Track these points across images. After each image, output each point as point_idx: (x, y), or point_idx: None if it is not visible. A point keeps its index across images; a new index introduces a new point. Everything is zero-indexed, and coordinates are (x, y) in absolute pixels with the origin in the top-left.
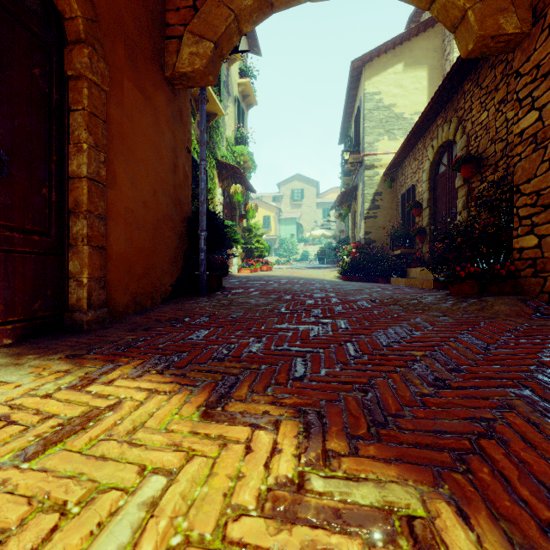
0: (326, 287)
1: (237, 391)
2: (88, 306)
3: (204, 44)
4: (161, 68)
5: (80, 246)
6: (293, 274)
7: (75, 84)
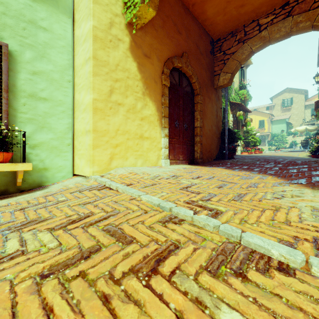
0: (289, 158)
1: (239, 170)
2: (199, 158)
3: (227, 75)
4: (213, 86)
5: (197, 143)
6: (275, 154)
7: (196, 105)
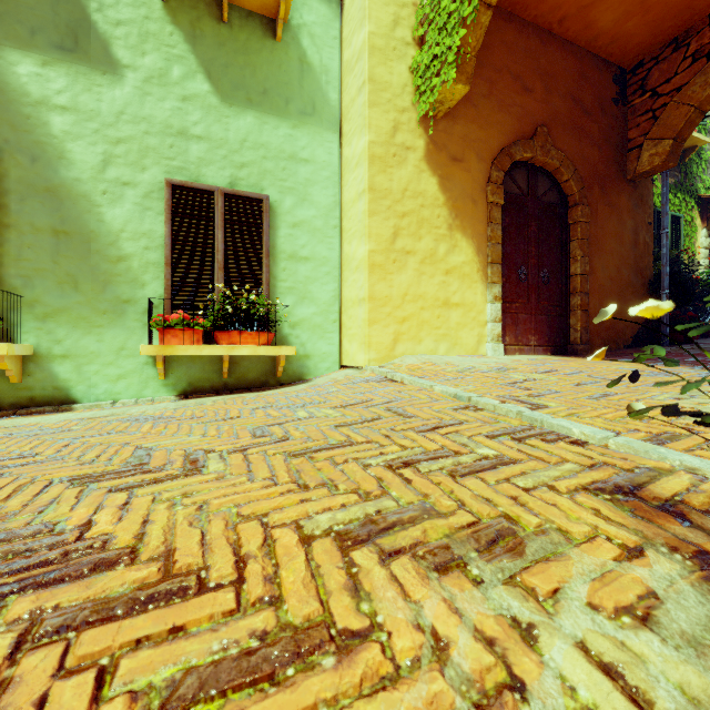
0: None
1: None
2: (580, 342)
3: (662, 144)
4: (623, 176)
5: (575, 311)
6: None
7: (573, 227)
